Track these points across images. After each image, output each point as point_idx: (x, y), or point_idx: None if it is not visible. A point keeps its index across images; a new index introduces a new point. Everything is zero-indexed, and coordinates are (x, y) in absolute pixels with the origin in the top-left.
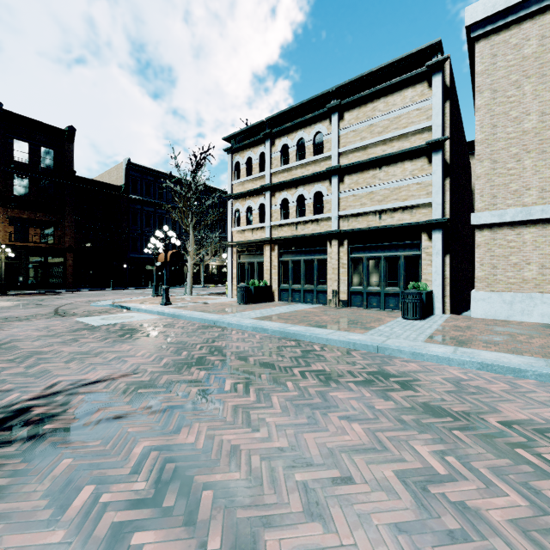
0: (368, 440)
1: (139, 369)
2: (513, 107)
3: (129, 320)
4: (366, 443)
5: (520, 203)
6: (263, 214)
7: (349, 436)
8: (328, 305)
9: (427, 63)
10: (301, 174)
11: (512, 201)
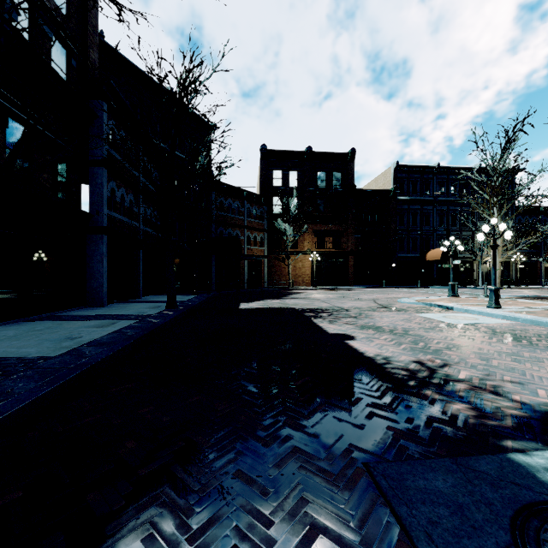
0: None
1: None
2: None
3: (482, 322)
4: None
5: None
6: None
7: None
8: None
9: None
10: None
11: None
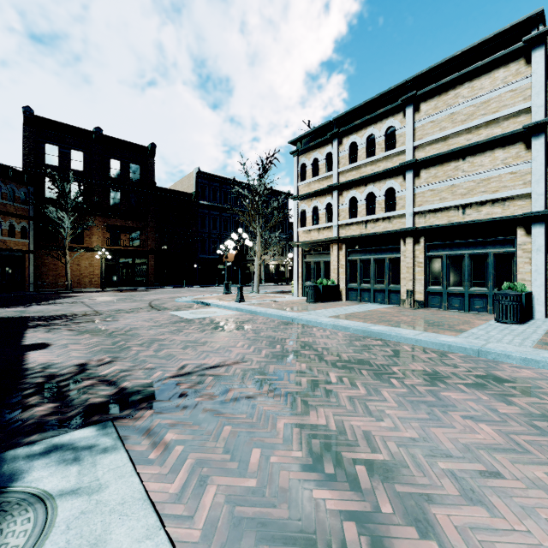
0: (503, 441)
1: (246, 358)
2: None
3: (214, 315)
4: (502, 443)
5: None
6: (329, 213)
7: (480, 435)
8: (402, 305)
9: (525, 37)
10: (371, 171)
11: None
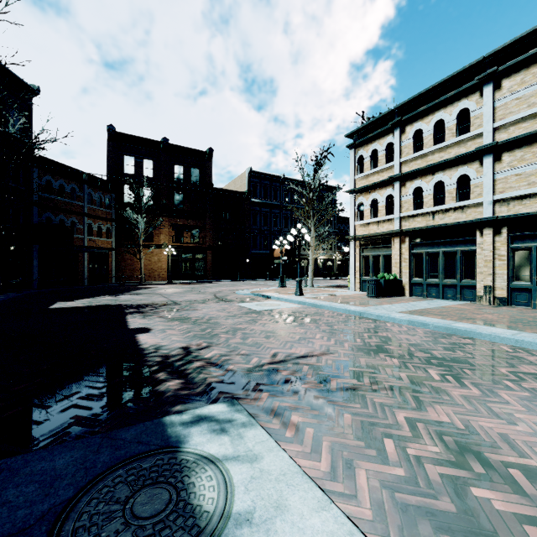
0: None
1: (331, 350)
2: None
3: (279, 308)
4: None
5: None
6: (390, 206)
7: None
8: (478, 302)
9: None
10: (439, 158)
11: None
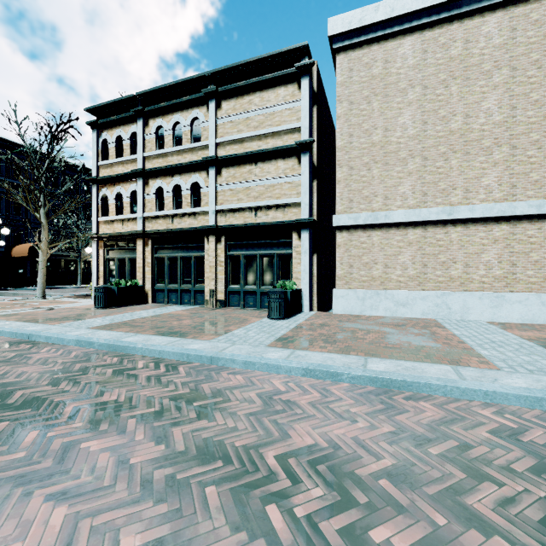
0: (51, 544)
1: None
2: (365, 120)
3: None
4: None
5: (370, 208)
6: (136, 203)
7: (23, 542)
8: (206, 306)
9: (296, 64)
10: (177, 161)
11: (364, 206)
